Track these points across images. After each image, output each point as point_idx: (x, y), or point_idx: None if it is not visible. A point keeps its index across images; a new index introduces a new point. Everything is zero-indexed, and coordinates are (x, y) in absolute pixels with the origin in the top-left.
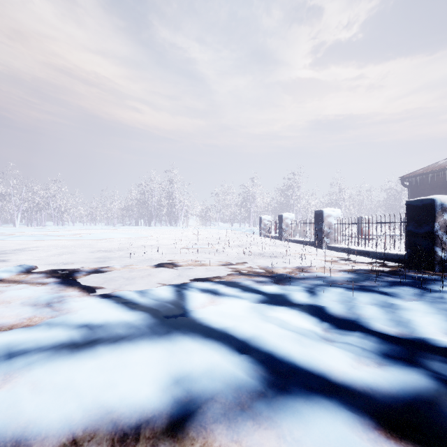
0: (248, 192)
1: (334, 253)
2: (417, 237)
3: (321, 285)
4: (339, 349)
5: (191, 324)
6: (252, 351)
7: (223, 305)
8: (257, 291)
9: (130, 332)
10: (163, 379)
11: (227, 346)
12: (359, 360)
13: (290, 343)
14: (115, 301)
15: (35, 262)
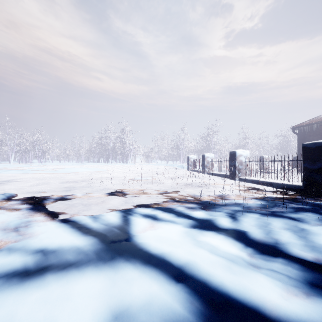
0: (179, 138)
1: (244, 183)
2: (311, 172)
3: (240, 211)
4: (266, 277)
5: (132, 250)
6: (187, 279)
7: (161, 230)
8: (188, 217)
9: (78, 259)
10: (102, 315)
11: (164, 274)
12: (287, 290)
13: (222, 270)
14: (71, 226)
15: (18, 190)
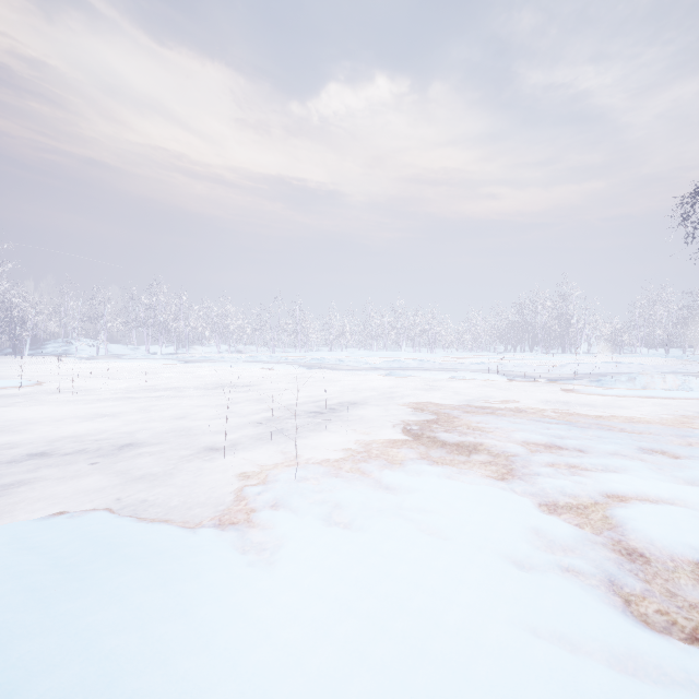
0: None
1: None
2: None
3: None
4: None
5: None
6: None
7: None
8: None
9: None
10: None
11: None
12: None
13: None
14: None
15: None
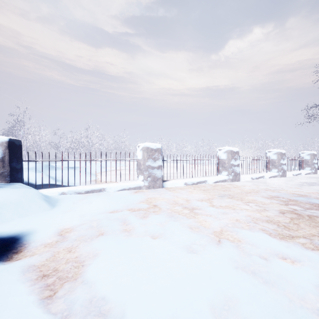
0: None
1: None
2: None
3: None
4: None
5: None
6: None
7: None
8: None
9: None
10: None
11: None
12: None
13: None
14: None
15: None
